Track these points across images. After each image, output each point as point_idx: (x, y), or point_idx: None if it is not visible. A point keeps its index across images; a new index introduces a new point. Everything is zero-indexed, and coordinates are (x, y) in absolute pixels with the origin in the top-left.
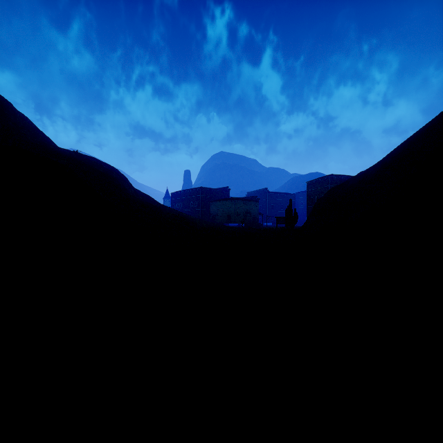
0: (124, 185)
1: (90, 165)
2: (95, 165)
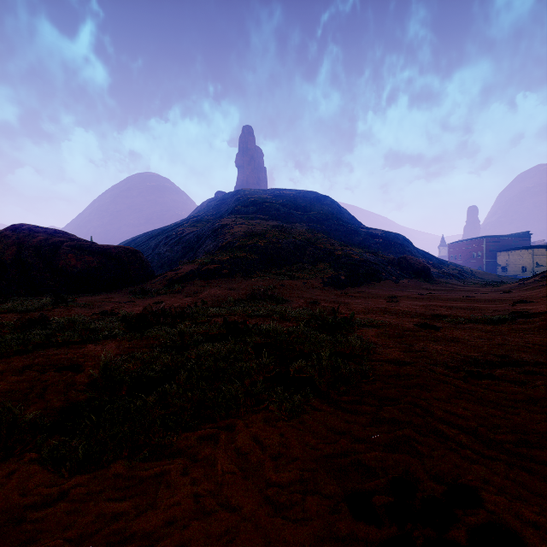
0: (413, 249)
1: (392, 239)
2: (395, 239)
